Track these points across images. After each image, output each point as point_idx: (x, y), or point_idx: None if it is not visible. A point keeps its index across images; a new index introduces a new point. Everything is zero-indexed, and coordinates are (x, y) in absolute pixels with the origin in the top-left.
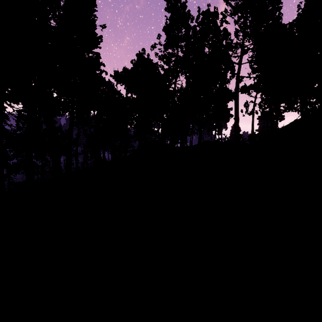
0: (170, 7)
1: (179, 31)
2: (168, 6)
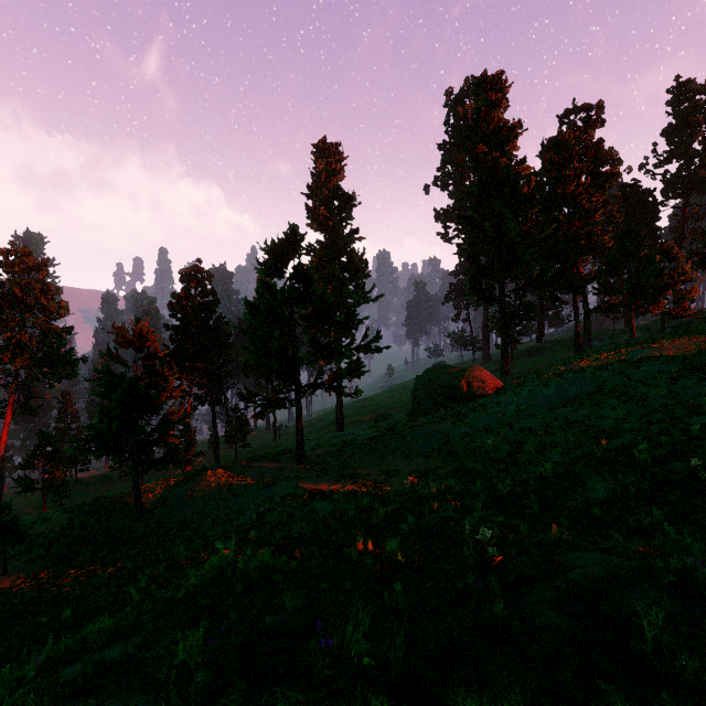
0: (678, 100)
1: (698, 135)
2: (674, 101)
